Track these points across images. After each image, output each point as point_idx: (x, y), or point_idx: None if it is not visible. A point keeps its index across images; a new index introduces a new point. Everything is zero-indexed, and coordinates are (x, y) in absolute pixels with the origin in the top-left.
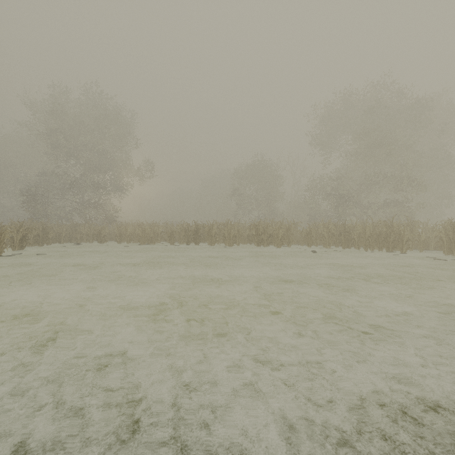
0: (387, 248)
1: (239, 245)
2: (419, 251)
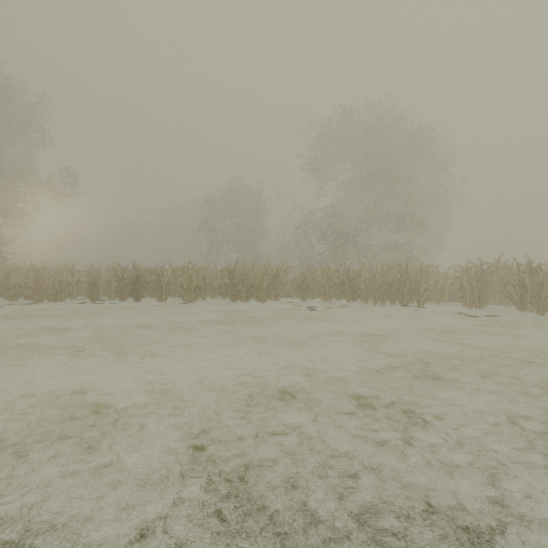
0: (401, 301)
1: (205, 300)
2: (436, 303)
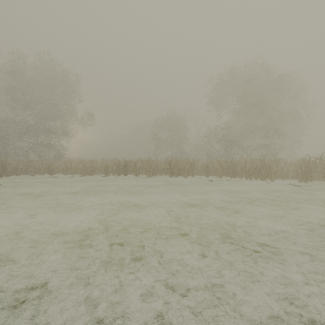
0: (261, 177)
1: (157, 176)
2: (282, 179)
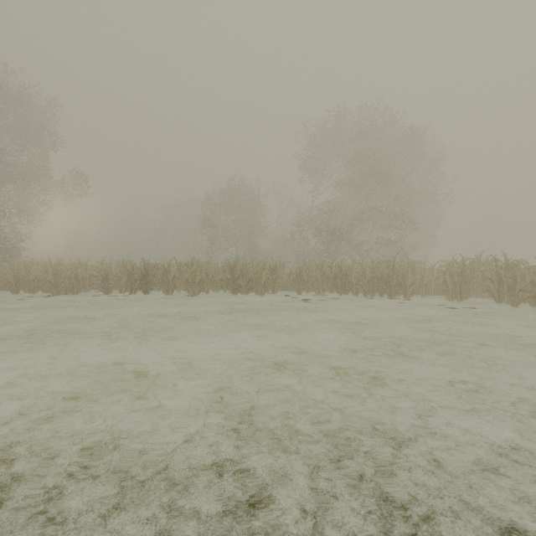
0: (389, 294)
1: (208, 293)
2: (422, 296)
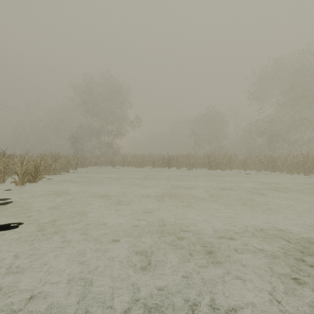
0: (303, 172)
1: (196, 169)
2: None
